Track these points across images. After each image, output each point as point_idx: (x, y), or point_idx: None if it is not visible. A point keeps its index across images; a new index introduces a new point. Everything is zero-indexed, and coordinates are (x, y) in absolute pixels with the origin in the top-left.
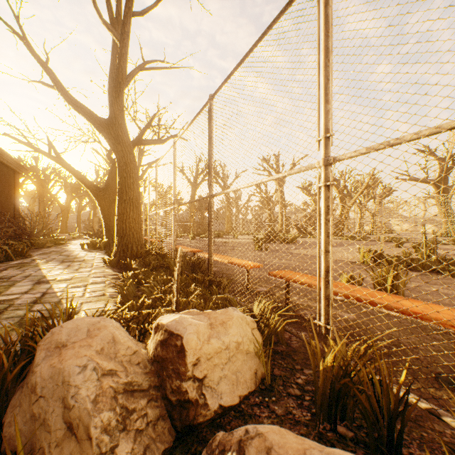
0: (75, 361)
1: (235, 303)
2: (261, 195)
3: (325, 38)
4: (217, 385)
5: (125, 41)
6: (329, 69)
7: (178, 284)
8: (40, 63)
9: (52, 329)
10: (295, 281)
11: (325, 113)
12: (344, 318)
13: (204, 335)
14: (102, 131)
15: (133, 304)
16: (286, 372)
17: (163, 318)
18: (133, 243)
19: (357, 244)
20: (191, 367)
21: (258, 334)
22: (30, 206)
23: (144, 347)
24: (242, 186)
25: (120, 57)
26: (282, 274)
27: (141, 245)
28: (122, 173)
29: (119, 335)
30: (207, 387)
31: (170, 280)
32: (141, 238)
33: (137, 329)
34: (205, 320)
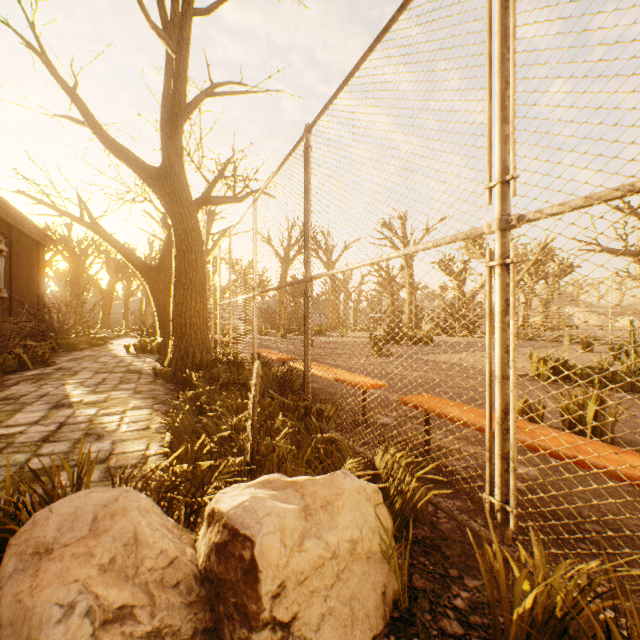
0: (55, 593)
1: (346, 449)
2: (381, 275)
3: (501, 11)
4: (317, 633)
5: (183, 53)
6: (509, 64)
7: (255, 420)
8: (65, 89)
9: (36, 513)
10: (441, 416)
11: (503, 140)
12: (520, 476)
13: (293, 533)
14: (151, 185)
15: (188, 447)
16: (433, 582)
17: (224, 496)
18: (195, 346)
19: (523, 346)
20: (269, 603)
21: (385, 512)
22: (62, 291)
23: (193, 542)
24: (356, 265)
25: (176, 77)
26: (419, 402)
27: (207, 349)
28: (180, 245)
29: (146, 529)
30: (299, 637)
31: (246, 405)
32: (207, 339)
33: (186, 502)
34: (295, 499)
